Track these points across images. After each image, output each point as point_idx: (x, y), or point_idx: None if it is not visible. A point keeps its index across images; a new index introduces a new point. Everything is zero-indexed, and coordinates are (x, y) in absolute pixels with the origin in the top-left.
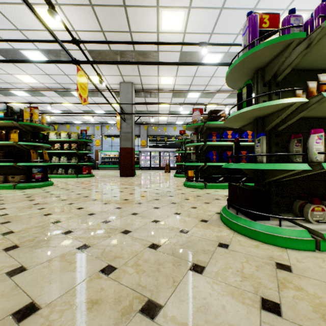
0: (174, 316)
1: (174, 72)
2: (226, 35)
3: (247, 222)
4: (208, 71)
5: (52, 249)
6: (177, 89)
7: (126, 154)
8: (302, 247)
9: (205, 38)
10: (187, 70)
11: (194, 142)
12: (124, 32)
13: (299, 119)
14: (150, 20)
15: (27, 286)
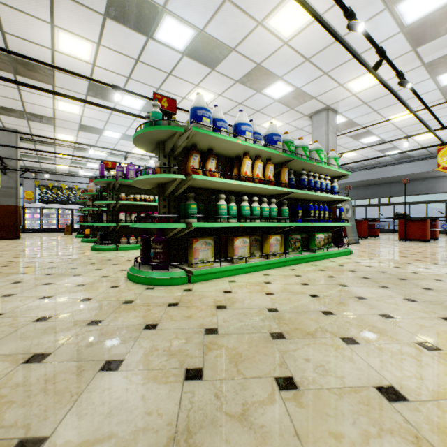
0: (59, 258)
1: (75, 134)
2: (120, 126)
3: (98, 246)
4: (112, 140)
5: (0, 258)
6: (79, 146)
7: (8, 212)
8: (113, 250)
9: (102, 123)
10: (89, 135)
11: (90, 207)
12: (14, 99)
13: (127, 205)
14: (46, 101)
15: (4, 261)
